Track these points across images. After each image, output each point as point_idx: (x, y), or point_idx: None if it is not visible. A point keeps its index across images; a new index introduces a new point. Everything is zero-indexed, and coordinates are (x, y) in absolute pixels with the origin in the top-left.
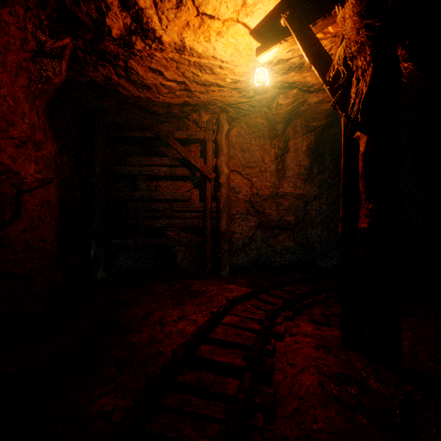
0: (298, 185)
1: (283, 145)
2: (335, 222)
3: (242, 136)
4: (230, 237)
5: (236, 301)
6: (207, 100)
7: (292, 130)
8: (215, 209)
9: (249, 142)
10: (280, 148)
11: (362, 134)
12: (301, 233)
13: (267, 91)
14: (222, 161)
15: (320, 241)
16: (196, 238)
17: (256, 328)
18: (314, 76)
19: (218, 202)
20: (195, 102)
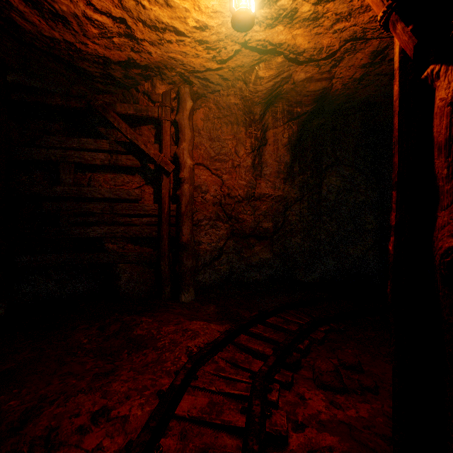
0: (277, 184)
1: (261, 134)
2: (317, 229)
3: (211, 121)
4: (195, 249)
5: (202, 357)
6: (161, 60)
7: (271, 117)
8: (174, 213)
9: (219, 129)
10: (257, 138)
11: (447, 66)
12: (280, 243)
13: (252, 25)
14: (184, 149)
15: (300, 251)
16: (148, 252)
17: (239, 424)
18: (307, 36)
19: (178, 203)
20: (145, 62)
